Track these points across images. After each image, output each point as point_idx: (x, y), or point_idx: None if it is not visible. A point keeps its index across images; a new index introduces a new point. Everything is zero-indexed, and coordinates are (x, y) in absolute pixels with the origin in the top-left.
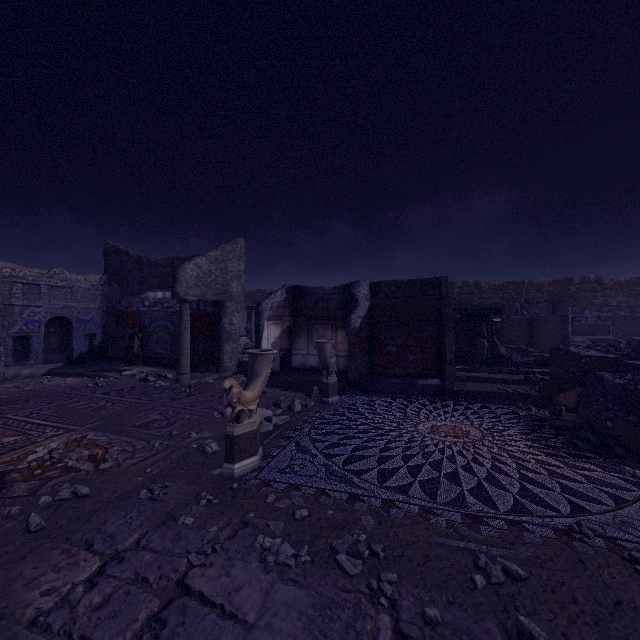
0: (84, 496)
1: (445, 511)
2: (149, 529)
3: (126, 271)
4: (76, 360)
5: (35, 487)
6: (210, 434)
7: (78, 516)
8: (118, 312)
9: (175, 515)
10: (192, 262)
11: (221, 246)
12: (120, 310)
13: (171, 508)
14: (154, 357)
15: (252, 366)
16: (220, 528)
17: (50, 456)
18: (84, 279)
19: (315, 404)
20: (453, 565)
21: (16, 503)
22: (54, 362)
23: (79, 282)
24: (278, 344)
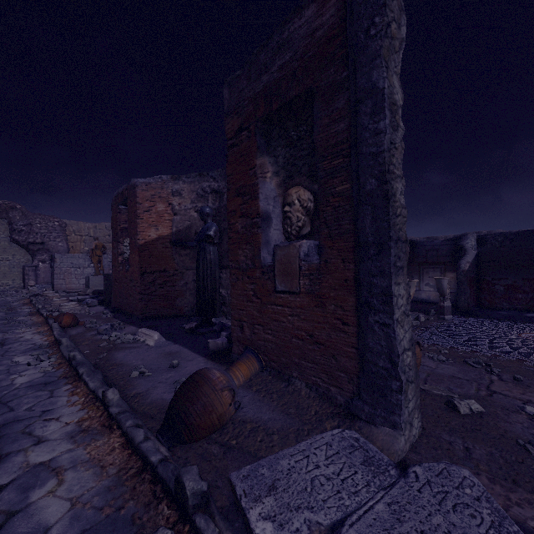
0: None
1: (533, 361)
2: None
3: None
4: None
5: None
6: None
7: None
8: None
9: None
10: None
11: None
12: None
13: None
14: None
15: None
16: None
17: None
18: None
19: (434, 319)
20: (533, 374)
21: None
22: None
23: None
24: None
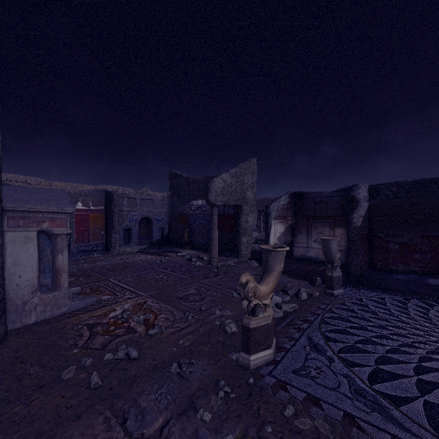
0: (133, 359)
1: None
2: (172, 415)
3: (181, 188)
4: (154, 244)
5: (106, 342)
6: (230, 313)
7: (125, 379)
8: (176, 214)
9: (196, 403)
10: (219, 177)
11: (239, 164)
12: (177, 213)
13: (193, 392)
14: (196, 244)
15: (266, 261)
16: (236, 438)
17: (121, 316)
18: (162, 195)
19: (320, 294)
20: None
21: (92, 354)
22: (143, 244)
23: (156, 196)
24: (282, 238)
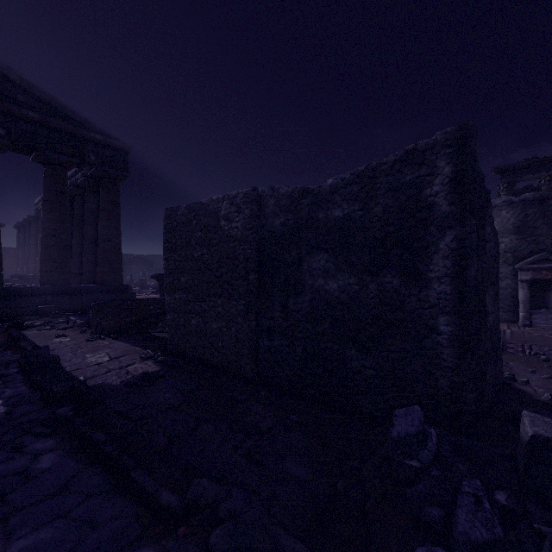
0: None
1: None
2: None
3: None
4: None
5: None
6: None
7: None
8: None
9: None
10: None
11: None
12: None
13: None
14: None
15: None
16: None
17: None
18: None
19: None
20: None
21: None
22: None
23: None
24: None
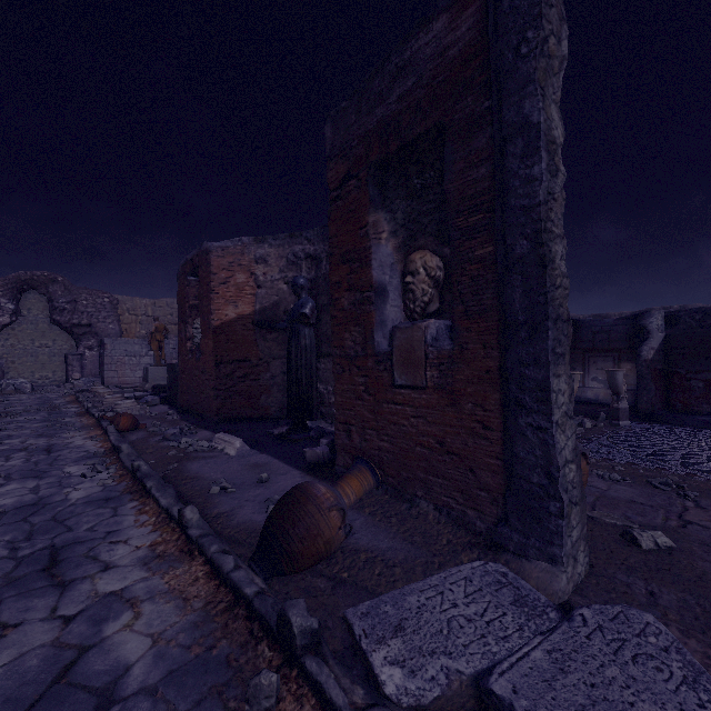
0: None
1: None
2: None
3: None
4: None
5: None
6: None
7: None
8: None
9: None
10: None
11: None
12: None
13: None
14: None
15: None
16: None
17: None
18: None
19: (604, 425)
20: None
21: None
22: None
23: None
24: None
